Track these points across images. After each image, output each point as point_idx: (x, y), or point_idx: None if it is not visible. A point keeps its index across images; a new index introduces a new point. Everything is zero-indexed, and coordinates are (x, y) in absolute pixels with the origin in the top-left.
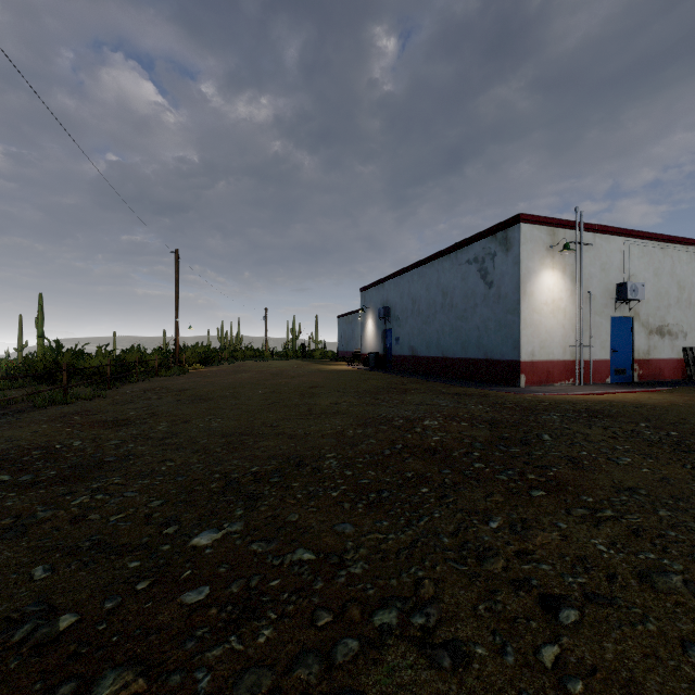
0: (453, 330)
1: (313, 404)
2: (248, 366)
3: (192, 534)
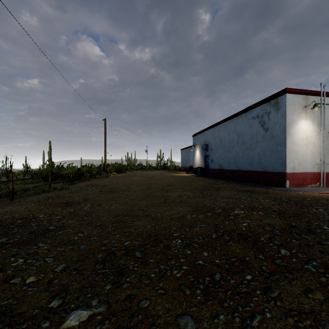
0: (244, 155)
1: (167, 196)
2: (138, 173)
3: (69, 310)
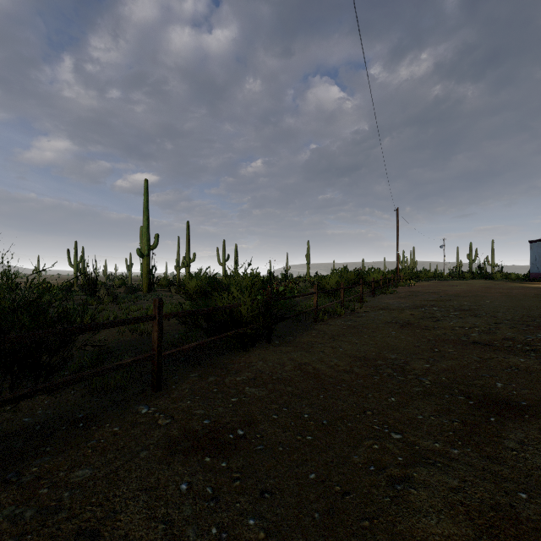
0: None
1: None
2: (447, 283)
3: None
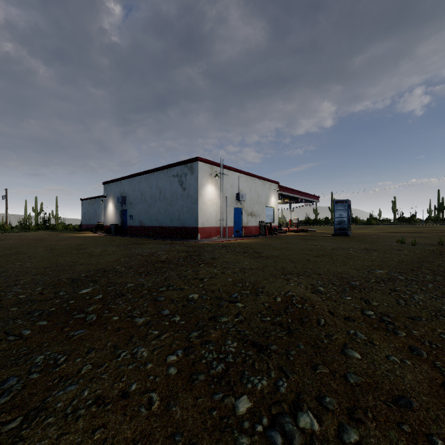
0: (165, 211)
1: (90, 252)
2: None
3: (76, 291)
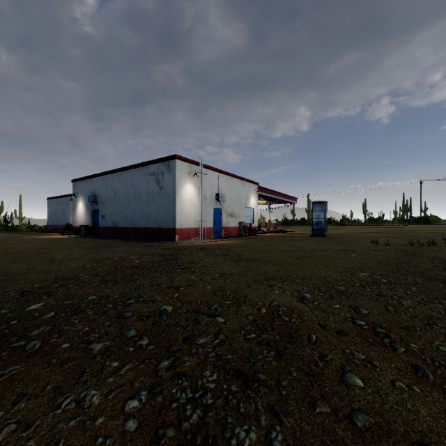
0: (141, 212)
1: (51, 257)
2: None
3: (23, 308)
